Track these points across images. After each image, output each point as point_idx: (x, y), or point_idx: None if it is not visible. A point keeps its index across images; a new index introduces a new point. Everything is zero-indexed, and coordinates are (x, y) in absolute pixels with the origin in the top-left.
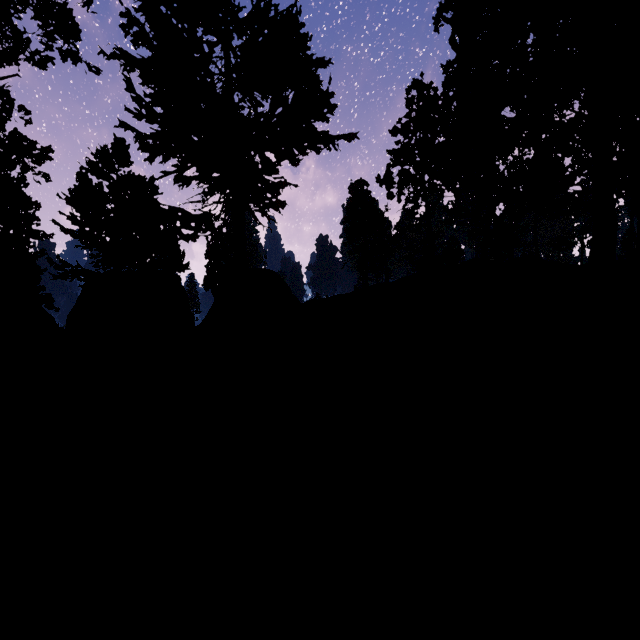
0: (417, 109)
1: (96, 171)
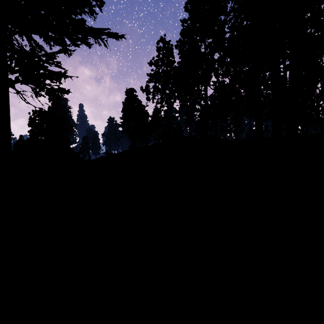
0: (162, 53)
1: None
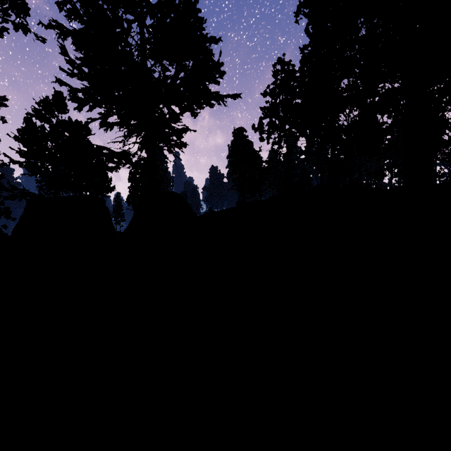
0: (280, 79)
1: (39, 116)
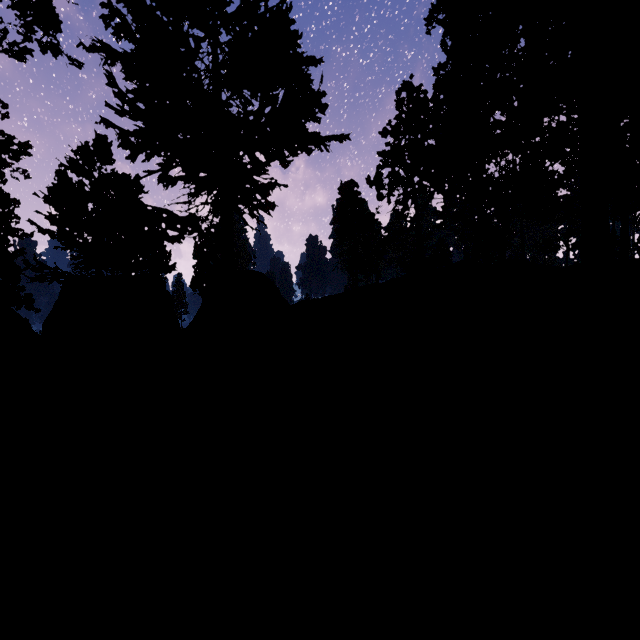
0: (407, 111)
1: (76, 169)
